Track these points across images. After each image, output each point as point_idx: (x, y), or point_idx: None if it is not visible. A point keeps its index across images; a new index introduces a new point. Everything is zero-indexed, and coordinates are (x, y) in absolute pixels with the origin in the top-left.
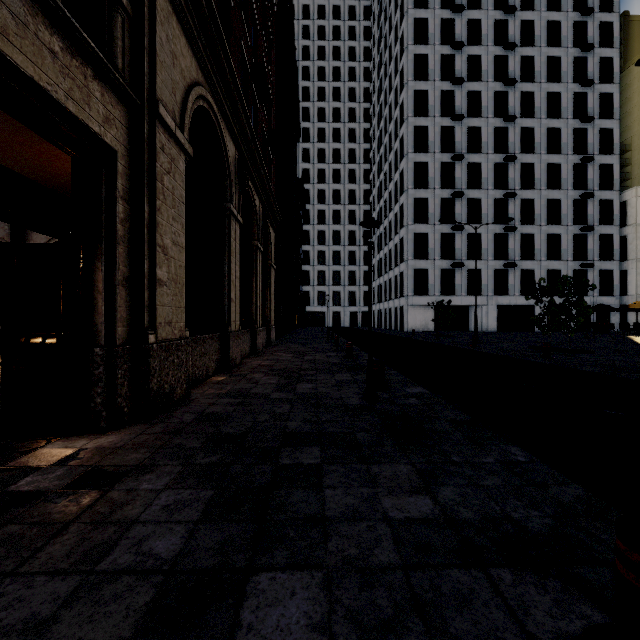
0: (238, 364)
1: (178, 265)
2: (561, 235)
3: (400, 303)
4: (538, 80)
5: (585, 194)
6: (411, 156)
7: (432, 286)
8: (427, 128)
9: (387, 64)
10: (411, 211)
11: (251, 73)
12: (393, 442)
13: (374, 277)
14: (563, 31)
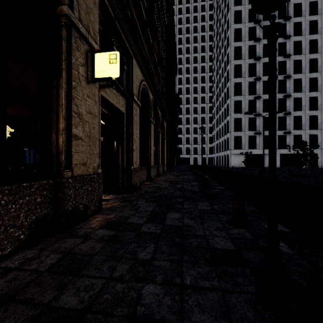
0: (153, 179)
1: (137, 144)
2: (318, 116)
3: (227, 153)
4: (304, 34)
5: None
6: (232, 80)
7: (244, 144)
8: (241, 65)
9: (221, 33)
10: (232, 107)
11: (157, 62)
12: (205, 198)
13: (214, 140)
14: (319, 6)
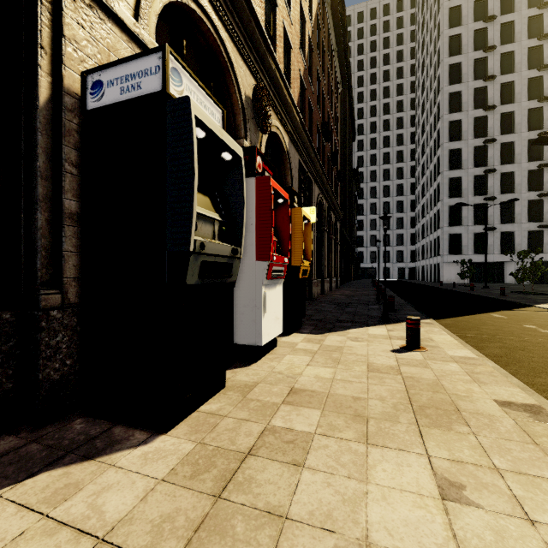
0: (326, 293)
1: (315, 257)
2: None
3: (437, 261)
4: None
5: None
6: (446, 145)
7: (465, 247)
8: (461, 121)
9: (428, 68)
10: (446, 188)
11: (330, 158)
12: (377, 304)
13: (419, 238)
14: None
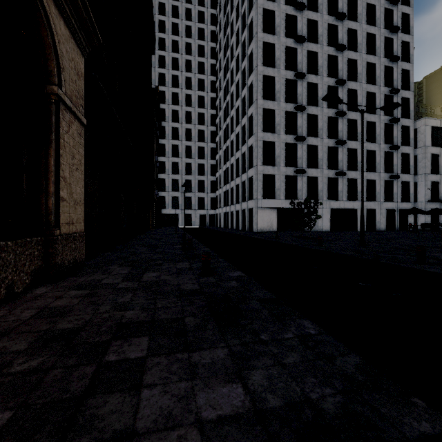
0: None
1: None
2: (376, 151)
3: (249, 205)
4: (360, 21)
5: (394, 119)
6: (260, 69)
7: (278, 190)
8: (274, 46)
9: None
10: (260, 120)
11: None
12: None
13: (220, 185)
14: None
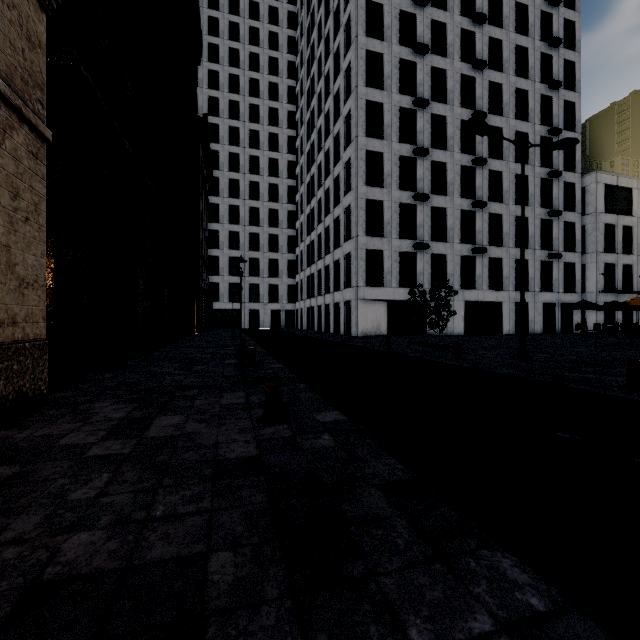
0: None
1: None
2: (529, 219)
3: (345, 297)
4: (506, 27)
5: (554, 172)
6: (362, 90)
7: (389, 274)
8: (382, 57)
9: None
10: (362, 167)
11: None
12: None
13: (302, 267)
14: None
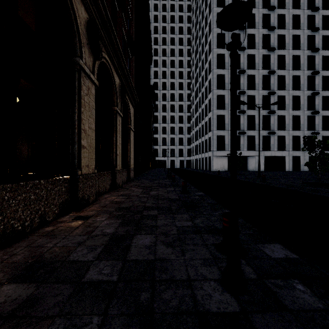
0: (92, 201)
1: None
2: (300, 116)
3: (208, 155)
4: (287, 28)
5: (314, 92)
6: (215, 71)
7: (227, 145)
8: (224, 55)
9: (201, 22)
10: (215, 102)
11: None
12: None
13: (193, 141)
14: (301, 0)
